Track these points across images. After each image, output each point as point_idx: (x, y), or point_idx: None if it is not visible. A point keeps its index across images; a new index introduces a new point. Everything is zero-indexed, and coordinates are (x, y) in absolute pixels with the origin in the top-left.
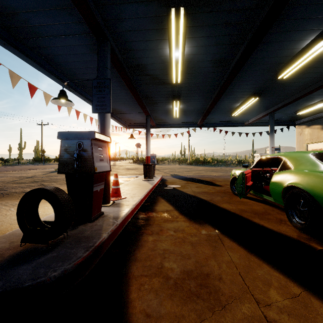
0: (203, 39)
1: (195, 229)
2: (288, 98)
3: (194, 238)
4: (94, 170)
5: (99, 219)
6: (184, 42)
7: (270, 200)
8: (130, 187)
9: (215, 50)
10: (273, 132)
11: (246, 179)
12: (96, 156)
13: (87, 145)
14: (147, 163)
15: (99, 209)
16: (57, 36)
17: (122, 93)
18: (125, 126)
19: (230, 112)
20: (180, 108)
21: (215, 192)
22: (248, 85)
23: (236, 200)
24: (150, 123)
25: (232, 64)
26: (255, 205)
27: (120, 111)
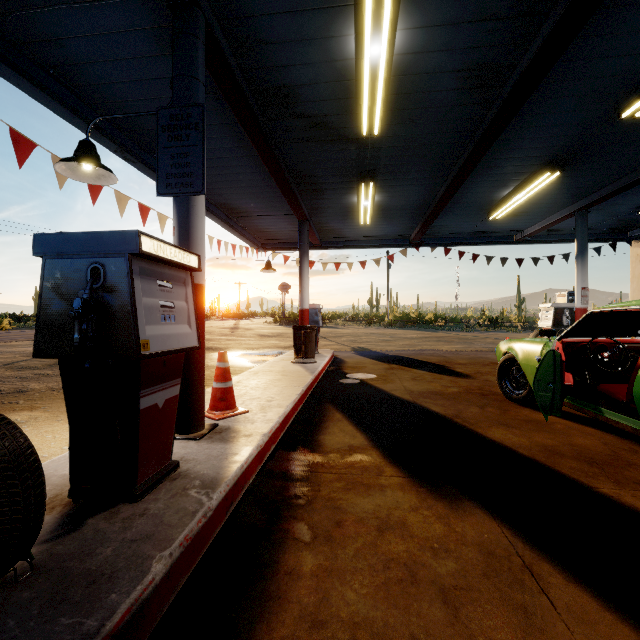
0: (445, 1)
1: (438, 523)
2: (629, 173)
3: (444, 566)
4: (138, 350)
5: (161, 488)
6: (395, 13)
7: (630, 425)
8: (262, 381)
9: (472, 38)
10: (586, 254)
11: (562, 369)
12: (147, 306)
13: (117, 272)
14: (302, 325)
15: (163, 455)
16: (72, 3)
17: (246, 166)
18: (256, 245)
19: (487, 210)
20: (375, 202)
21: (460, 393)
22: (538, 140)
23: (521, 416)
24: (307, 237)
25: (513, 79)
26: (576, 432)
27: (243, 211)
